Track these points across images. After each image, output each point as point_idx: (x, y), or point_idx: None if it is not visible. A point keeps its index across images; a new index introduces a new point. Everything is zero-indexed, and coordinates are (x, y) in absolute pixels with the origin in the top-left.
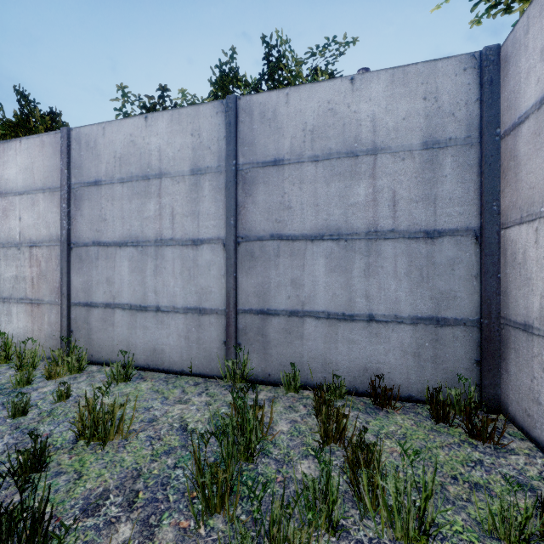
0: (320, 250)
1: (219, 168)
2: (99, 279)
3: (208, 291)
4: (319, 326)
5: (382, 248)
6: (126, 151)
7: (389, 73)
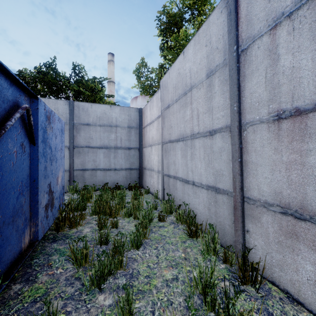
0: (101, 151)
1: (66, 123)
2: None
3: None
4: (101, 172)
5: (118, 151)
6: None
7: (120, 107)
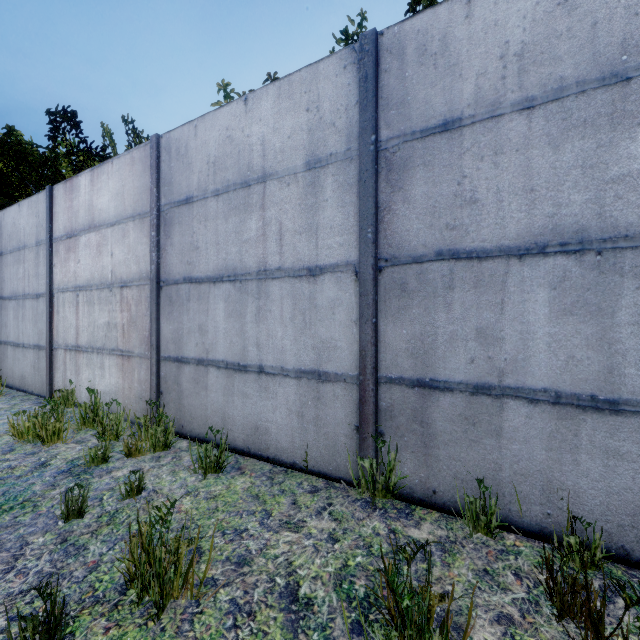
0: (537, 274)
1: (349, 153)
2: (191, 326)
3: (331, 345)
4: (535, 417)
5: None
6: (221, 152)
7: None
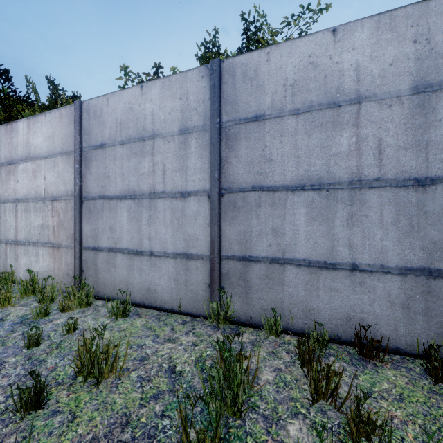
0: (300, 200)
1: (204, 127)
2: (104, 227)
3: (195, 238)
4: (299, 274)
5: (367, 197)
6: (125, 117)
7: (374, 20)
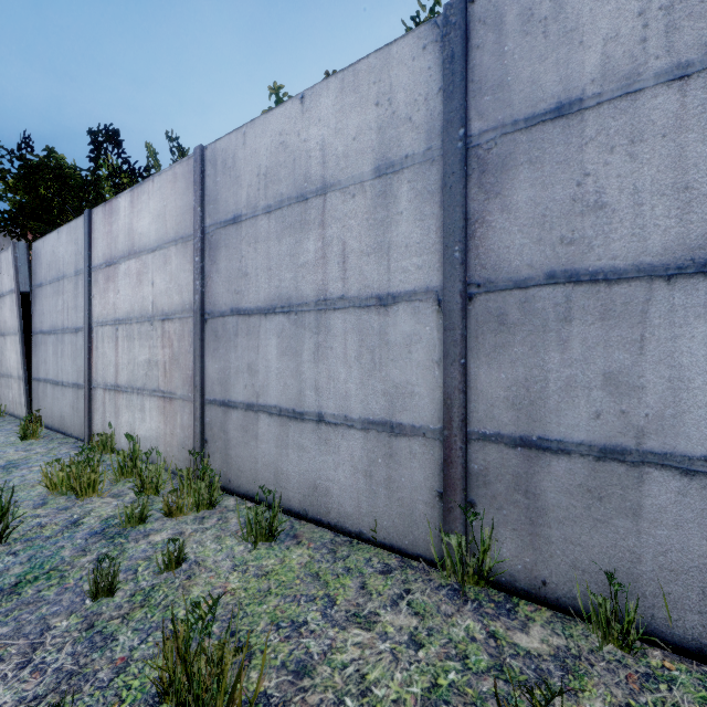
0: (694, 300)
1: (429, 153)
2: (239, 365)
3: (407, 391)
4: (691, 494)
5: None
6: (273, 162)
7: None
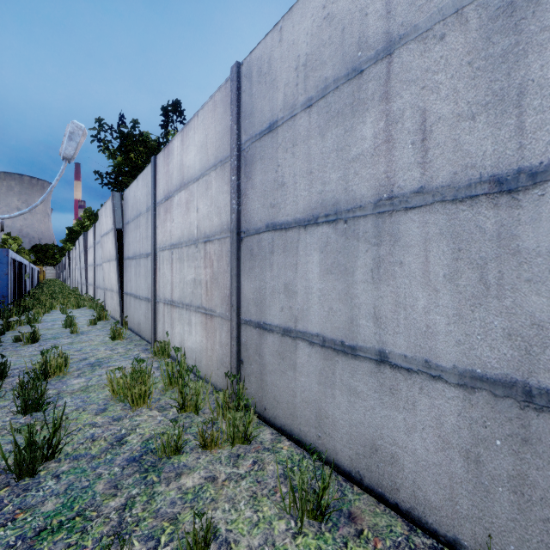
0: None
1: None
2: (274, 285)
3: None
4: None
5: None
6: (315, 44)
7: None
